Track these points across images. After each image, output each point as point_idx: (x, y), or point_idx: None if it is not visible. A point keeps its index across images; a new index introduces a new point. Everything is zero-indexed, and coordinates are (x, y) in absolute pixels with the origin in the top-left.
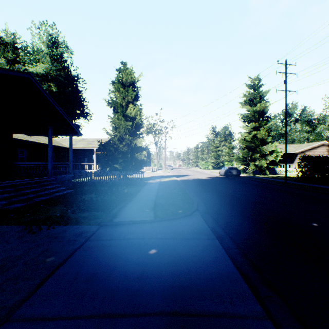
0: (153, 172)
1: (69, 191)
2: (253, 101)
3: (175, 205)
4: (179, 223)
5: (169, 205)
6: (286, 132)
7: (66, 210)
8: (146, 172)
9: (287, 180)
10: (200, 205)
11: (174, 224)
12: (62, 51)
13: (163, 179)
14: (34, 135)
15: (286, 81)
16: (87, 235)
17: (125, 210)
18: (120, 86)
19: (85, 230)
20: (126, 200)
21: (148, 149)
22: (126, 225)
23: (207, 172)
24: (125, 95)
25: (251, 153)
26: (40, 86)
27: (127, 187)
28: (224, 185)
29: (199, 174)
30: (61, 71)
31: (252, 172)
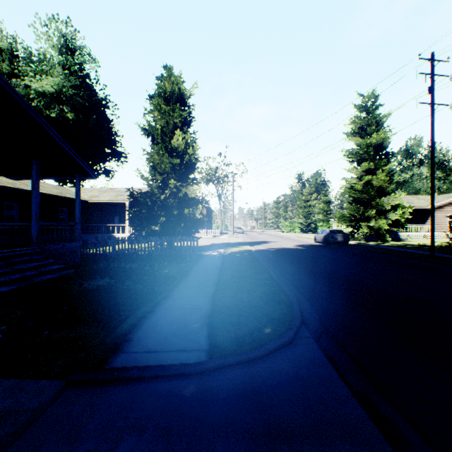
0: (215, 238)
1: (65, 272)
2: (366, 130)
3: (253, 309)
4: (270, 376)
5: (243, 310)
6: (433, 172)
7: (27, 321)
8: (204, 237)
9: (426, 250)
10: (306, 309)
11: (259, 381)
12: (81, 60)
13: (230, 249)
14: (20, 179)
15: (433, 88)
16: (6, 431)
17: (148, 325)
18: (160, 101)
19: (20, 401)
20: (159, 294)
21: (206, 202)
22: (134, 385)
23: (294, 237)
24: (170, 117)
25: (363, 209)
26: (7, 83)
27: (169, 263)
28: (331, 260)
29: (284, 240)
30: (80, 89)
31: (364, 237)
